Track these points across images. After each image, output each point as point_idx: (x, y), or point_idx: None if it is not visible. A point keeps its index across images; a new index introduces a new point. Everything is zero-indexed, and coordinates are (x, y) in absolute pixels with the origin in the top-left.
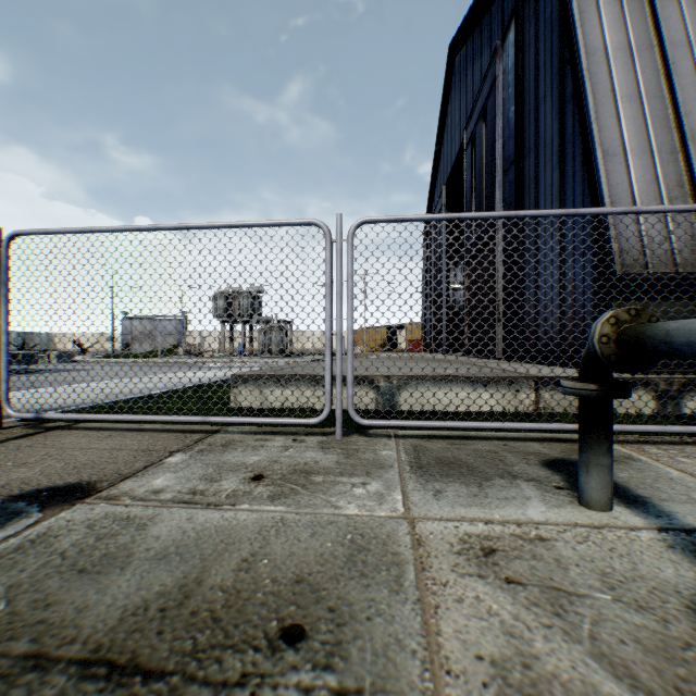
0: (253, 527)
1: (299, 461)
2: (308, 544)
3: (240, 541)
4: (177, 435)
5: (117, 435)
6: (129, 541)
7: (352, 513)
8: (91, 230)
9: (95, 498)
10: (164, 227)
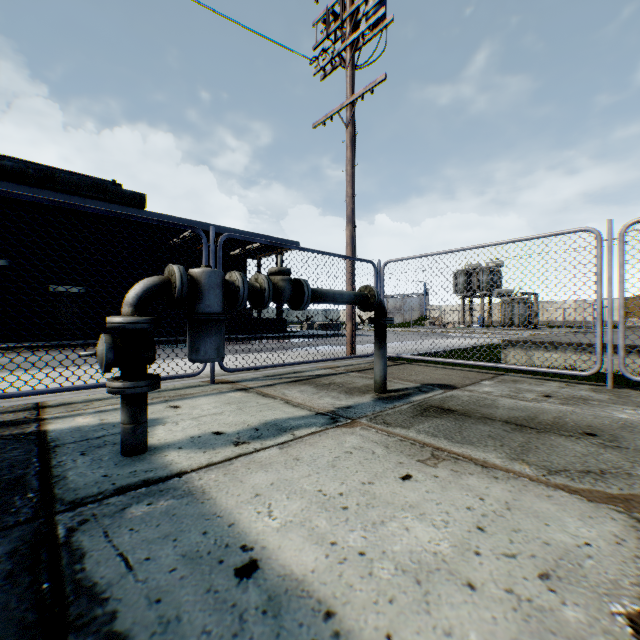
0: (554, 410)
1: (574, 394)
2: (591, 420)
3: (549, 412)
4: (476, 373)
5: (440, 369)
6: (491, 403)
7: (622, 417)
8: (425, 255)
9: (459, 389)
10: (468, 248)
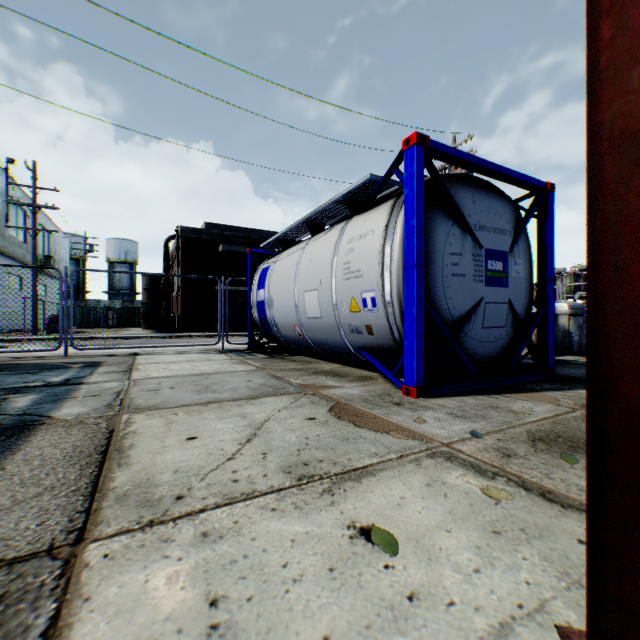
0: None
1: None
2: None
3: None
4: None
5: None
6: None
7: None
8: None
9: None
10: None
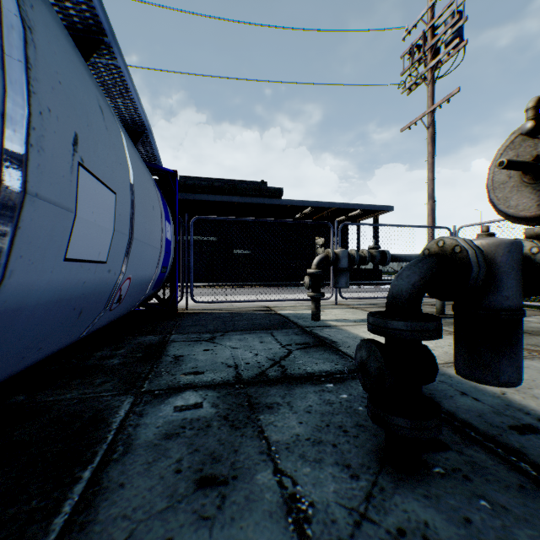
0: None
1: None
2: None
3: None
4: (537, 312)
5: None
6: None
7: None
8: (492, 221)
9: None
10: None
